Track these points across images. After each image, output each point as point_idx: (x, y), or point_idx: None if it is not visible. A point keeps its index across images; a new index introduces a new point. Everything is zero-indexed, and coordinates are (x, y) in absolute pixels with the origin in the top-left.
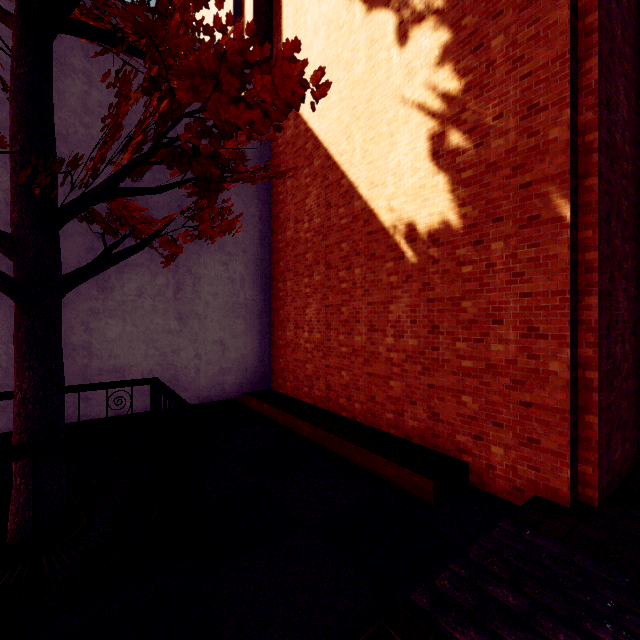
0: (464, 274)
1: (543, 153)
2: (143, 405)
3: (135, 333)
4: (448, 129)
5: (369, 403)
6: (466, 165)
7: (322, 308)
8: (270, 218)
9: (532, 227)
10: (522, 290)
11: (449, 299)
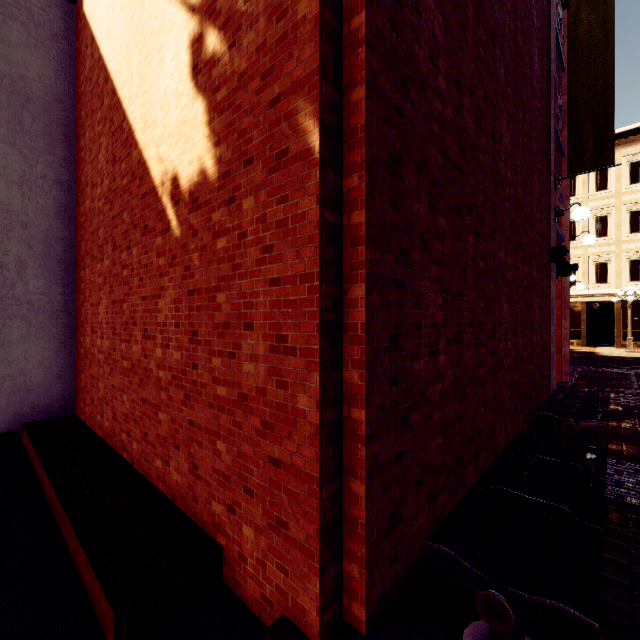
0: (219, 251)
1: (292, 44)
2: None
3: None
4: (205, 28)
5: (143, 442)
6: (221, 80)
7: (110, 305)
8: (75, 183)
9: (281, 169)
10: (271, 274)
11: (206, 290)
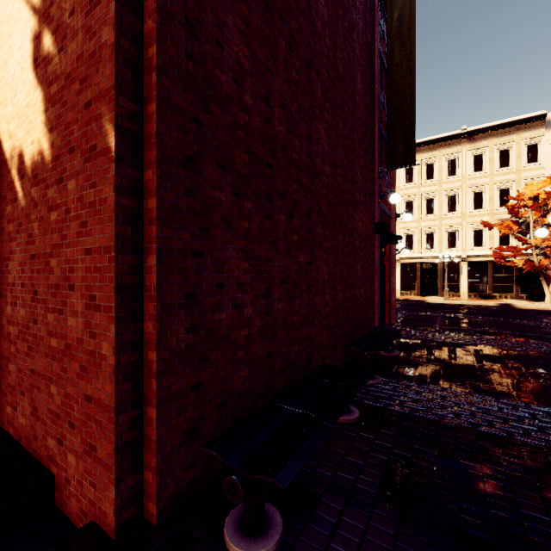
0: (52, 222)
1: (98, 61)
2: None
3: None
4: (43, 28)
5: None
6: (53, 76)
7: None
8: None
9: (92, 160)
10: (86, 245)
11: (43, 256)
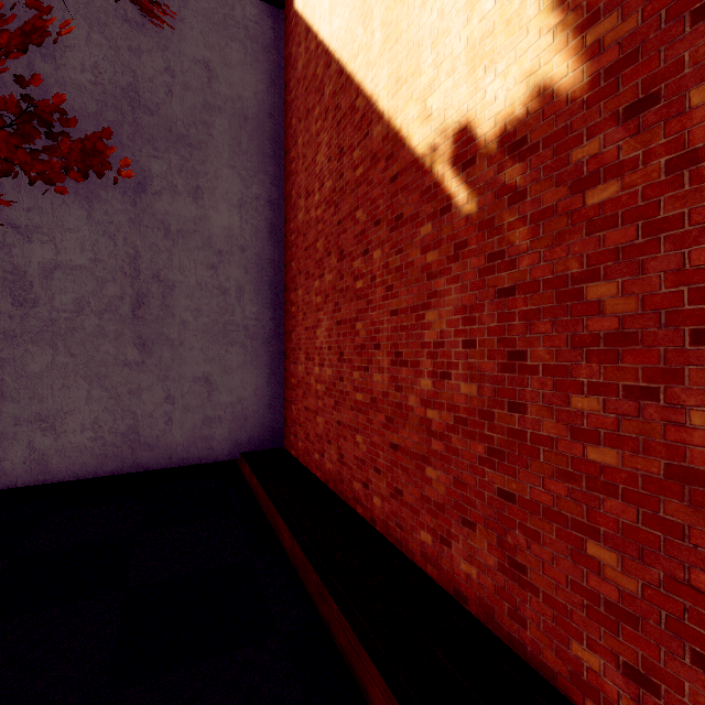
0: (594, 209)
1: None
2: (84, 469)
3: (71, 366)
4: None
5: (393, 501)
6: None
7: (333, 326)
8: (283, 201)
9: None
10: None
11: (551, 283)
